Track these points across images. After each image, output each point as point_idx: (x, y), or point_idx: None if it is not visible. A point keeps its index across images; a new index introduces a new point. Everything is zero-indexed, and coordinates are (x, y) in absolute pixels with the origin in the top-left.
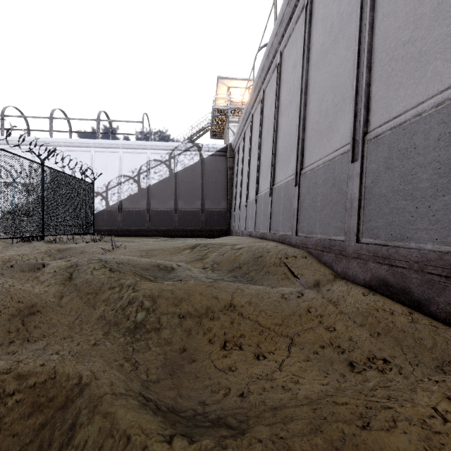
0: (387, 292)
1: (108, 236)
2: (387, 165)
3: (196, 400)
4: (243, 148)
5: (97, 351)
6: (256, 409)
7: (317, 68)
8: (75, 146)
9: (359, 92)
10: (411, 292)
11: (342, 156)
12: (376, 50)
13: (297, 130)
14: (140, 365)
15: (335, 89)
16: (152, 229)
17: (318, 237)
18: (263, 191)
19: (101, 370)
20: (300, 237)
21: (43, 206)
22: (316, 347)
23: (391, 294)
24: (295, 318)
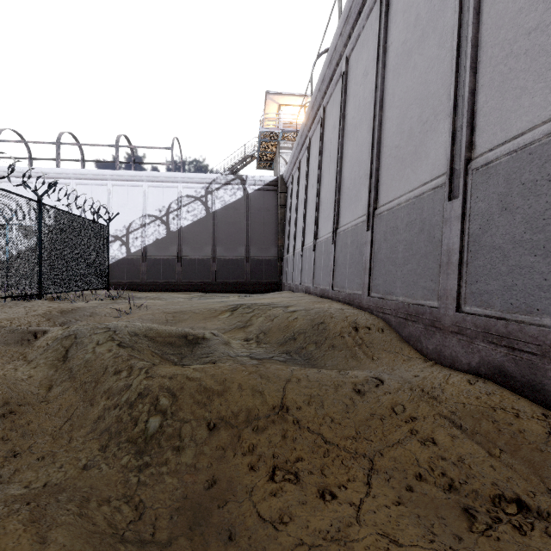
0: (505, 386)
1: (129, 291)
2: (503, 205)
3: None
4: (298, 181)
5: (86, 479)
6: None
7: (397, 74)
8: (87, 179)
9: (458, 104)
10: (546, 390)
11: (433, 191)
12: (484, 44)
13: (368, 157)
14: (146, 507)
15: (423, 101)
16: (184, 282)
17: (400, 300)
18: (323, 235)
19: None
20: (374, 299)
21: (40, 255)
22: (409, 475)
23: (512, 389)
24: (375, 424)
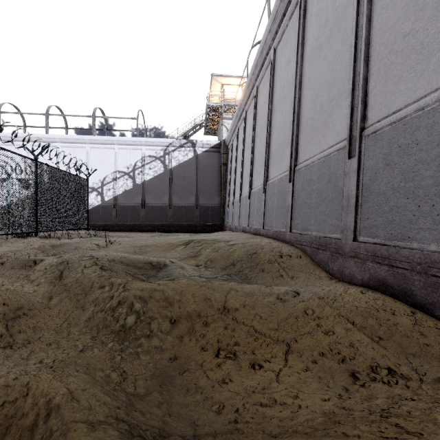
0: (386, 294)
1: (104, 231)
2: (386, 162)
3: (187, 419)
4: (237, 144)
5: (83, 358)
6: (253, 437)
7: (311, 63)
8: (70, 143)
9: (355, 87)
10: (414, 294)
11: (338, 152)
12: (374, 43)
13: (290, 126)
14: (128, 375)
15: (331, 84)
16: (147, 224)
17: (313, 235)
18: (256, 187)
19: (80, 390)
20: (294, 234)
21: (36, 202)
22: (315, 353)
23: (391, 295)
24: (292, 321)
